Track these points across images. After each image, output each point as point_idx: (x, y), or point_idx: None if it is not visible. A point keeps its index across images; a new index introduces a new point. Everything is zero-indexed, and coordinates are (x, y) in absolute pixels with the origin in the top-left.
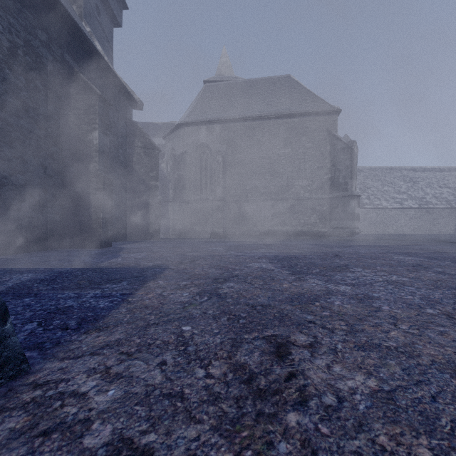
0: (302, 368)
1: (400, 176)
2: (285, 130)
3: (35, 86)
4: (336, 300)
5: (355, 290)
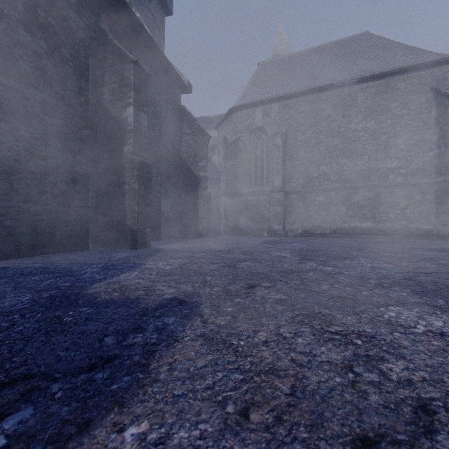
0: None
1: None
2: (365, 97)
3: (60, 55)
4: None
5: None
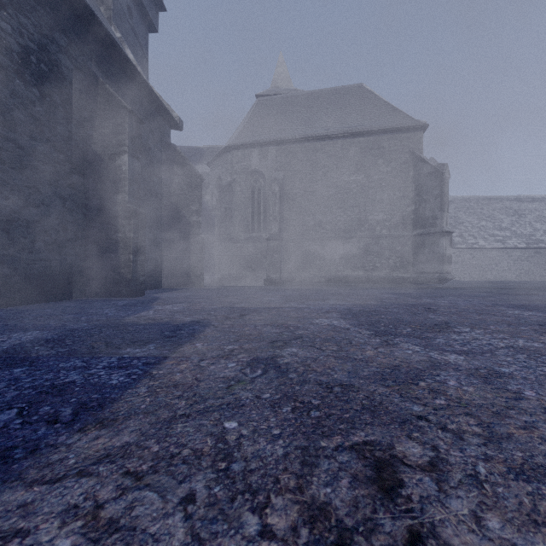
0: (430, 518)
1: (502, 208)
2: (356, 151)
3: (52, 100)
4: (449, 378)
5: (471, 361)
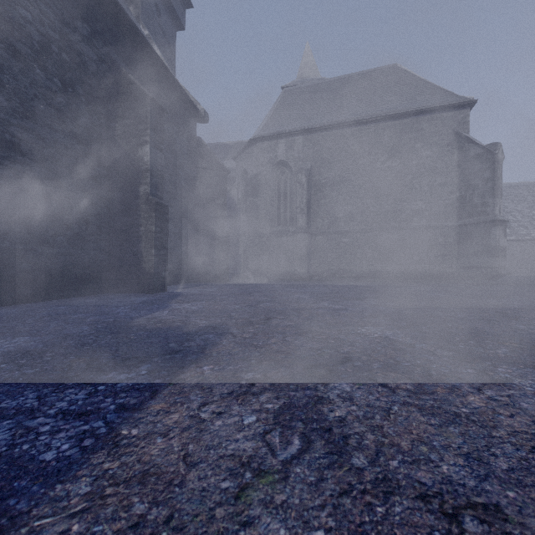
0: None
1: None
2: (391, 135)
3: (74, 91)
4: None
5: None
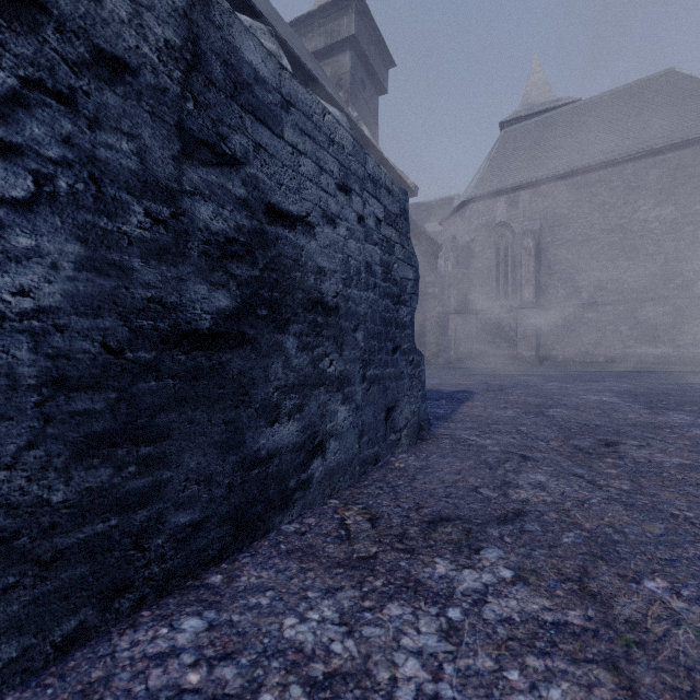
0: (626, 451)
1: None
2: (660, 175)
3: None
4: (697, 430)
5: None
